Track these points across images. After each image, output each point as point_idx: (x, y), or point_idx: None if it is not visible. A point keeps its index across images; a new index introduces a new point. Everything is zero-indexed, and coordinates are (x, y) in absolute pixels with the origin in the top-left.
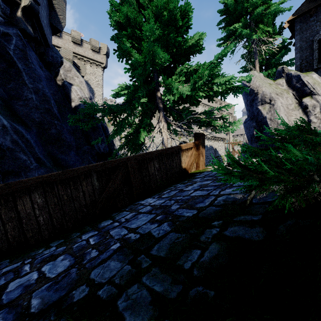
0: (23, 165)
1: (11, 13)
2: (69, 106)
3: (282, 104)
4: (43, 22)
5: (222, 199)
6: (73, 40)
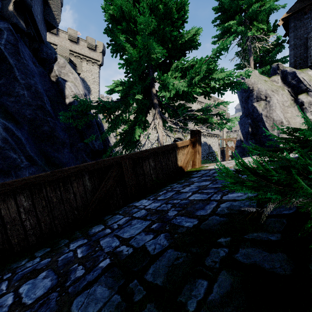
0: (13, 164)
1: (2, 7)
2: (63, 102)
3: (278, 101)
4: (37, 18)
5: (226, 207)
6: (70, 38)
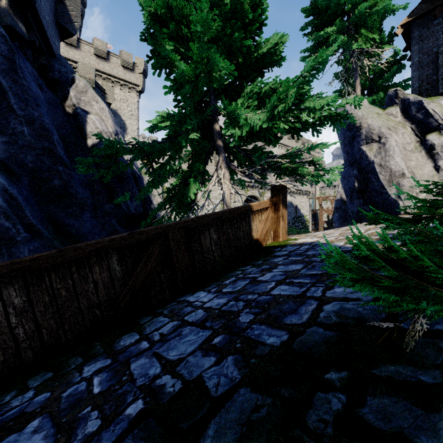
0: (4, 236)
1: None
2: (83, 144)
3: (397, 143)
4: (44, 19)
5: (333, 311)
6: (96, 52)
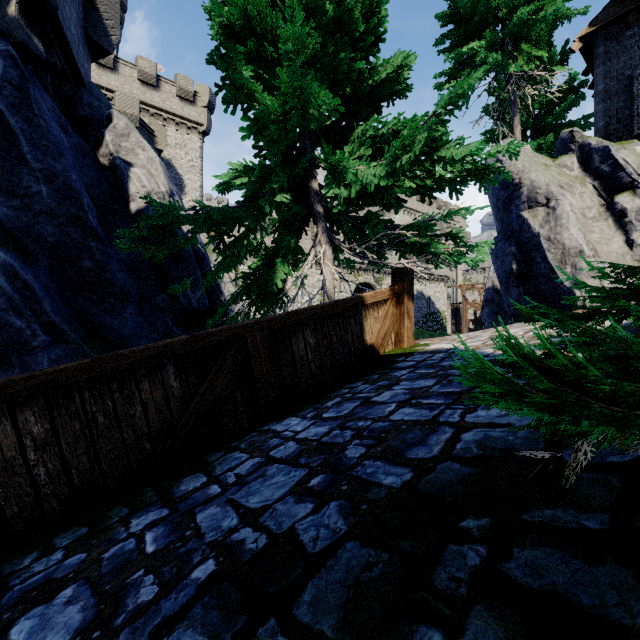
0: (15, 340)
1: None
2: (125, 209)
3: (573, 207)
4: (69, 32)
5: (474, 441)
6: (141, 77)
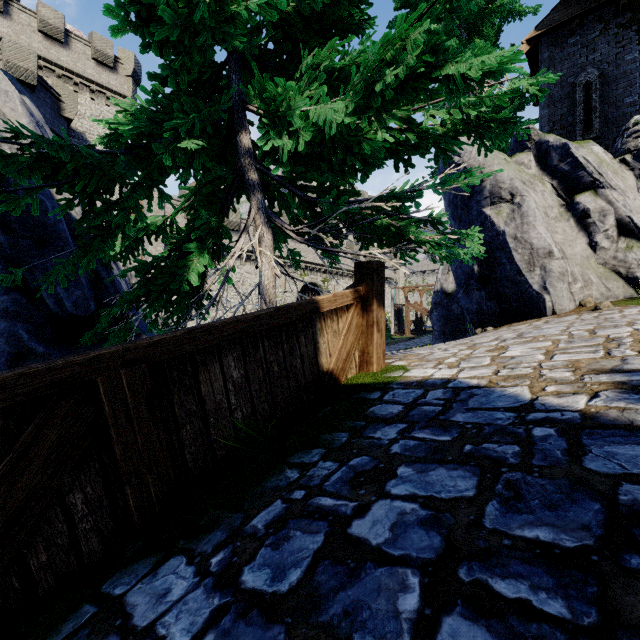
0: None
1: None
2: None
3: (537, 205)
4: None
5: None
6: (43, 28)
